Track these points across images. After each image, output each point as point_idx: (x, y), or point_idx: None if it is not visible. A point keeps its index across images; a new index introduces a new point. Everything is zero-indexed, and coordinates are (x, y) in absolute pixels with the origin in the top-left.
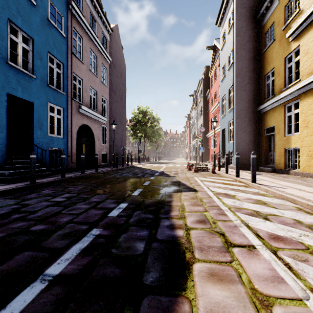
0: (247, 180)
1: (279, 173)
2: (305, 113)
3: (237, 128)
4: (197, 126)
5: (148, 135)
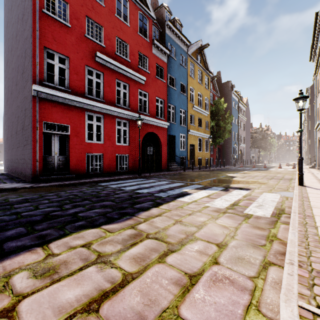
0: None
1: None
2: None
3: (311, 148)
4: (305, 138)
5: (262, 146)
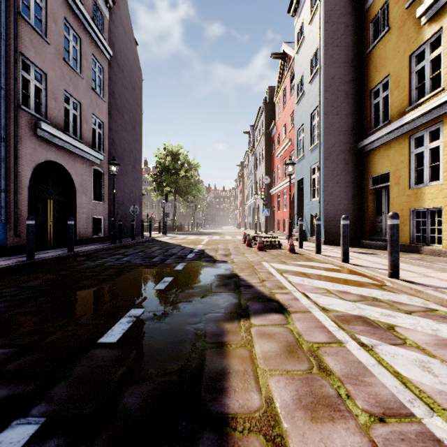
0: (369, 269)
1: (402, 252)
2: None
3: (327, 176)
4: (256, 178)
5: (181, 190)
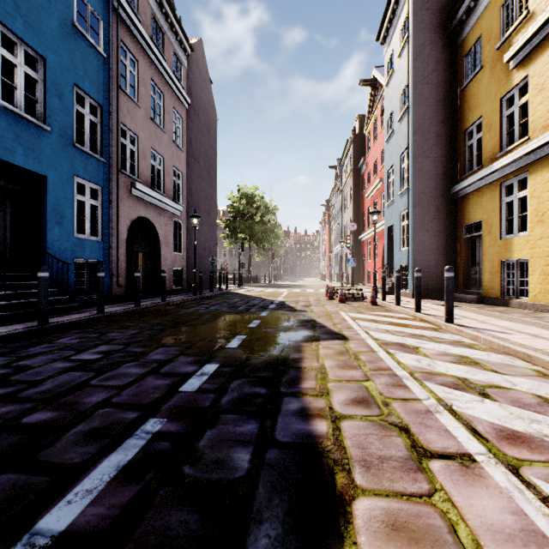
0: (436, 317)
1: (491, 305)
2: (539, 198)
3: (416, 224)
4: (343, 221)
5: (256, 236)
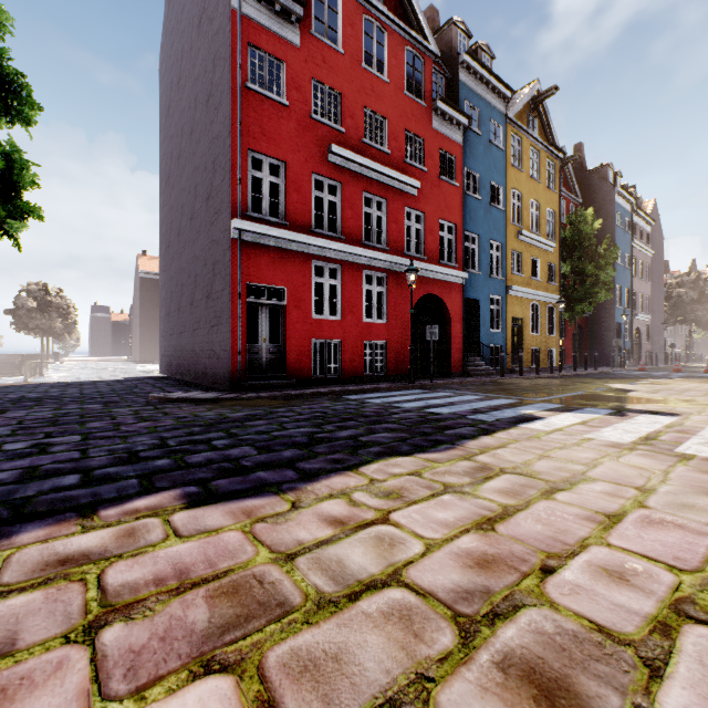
0: None
1: None
2: None
3: None
4: None
5: (699, 318)
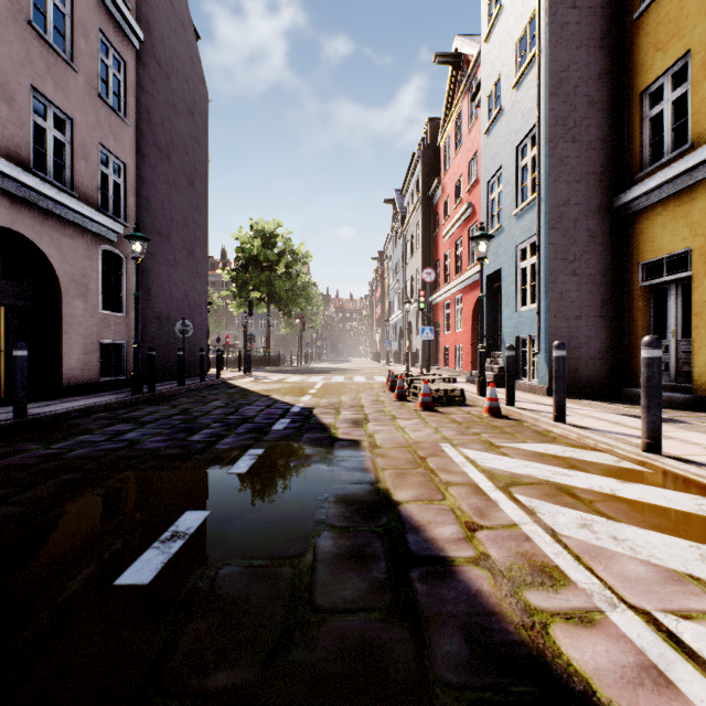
0: None
1: None
2: None
3: (554, 261)
4: (406, 276)
5: (278, 296)
